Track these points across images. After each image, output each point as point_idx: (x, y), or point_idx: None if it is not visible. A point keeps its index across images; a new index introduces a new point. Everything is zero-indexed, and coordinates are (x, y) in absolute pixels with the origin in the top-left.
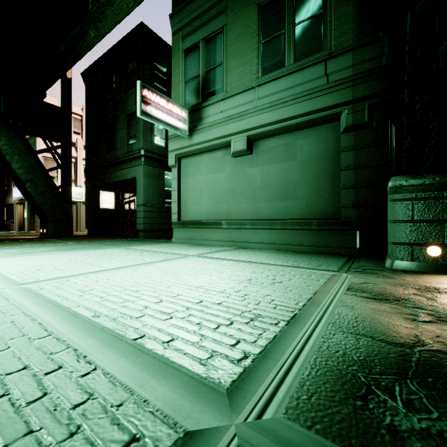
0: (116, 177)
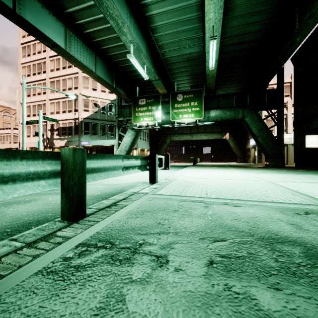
0: None
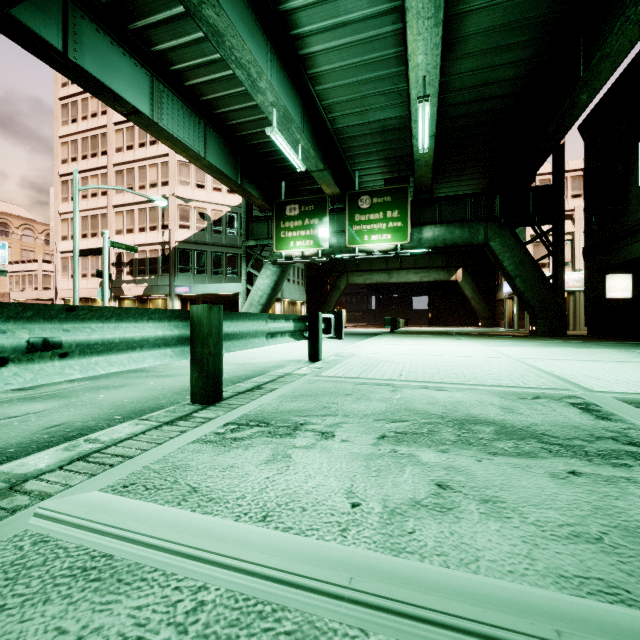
0: (628, 254)
